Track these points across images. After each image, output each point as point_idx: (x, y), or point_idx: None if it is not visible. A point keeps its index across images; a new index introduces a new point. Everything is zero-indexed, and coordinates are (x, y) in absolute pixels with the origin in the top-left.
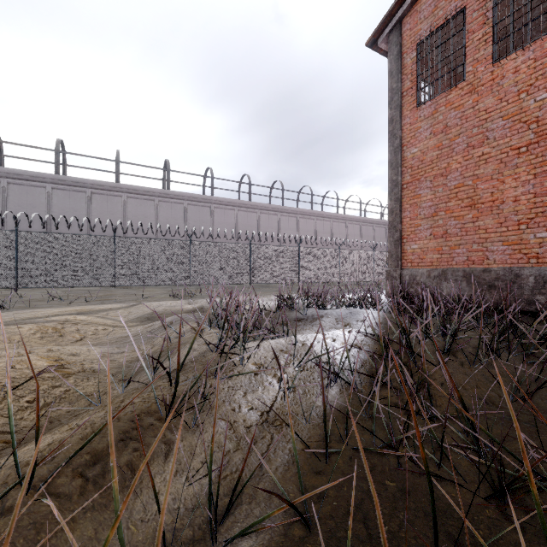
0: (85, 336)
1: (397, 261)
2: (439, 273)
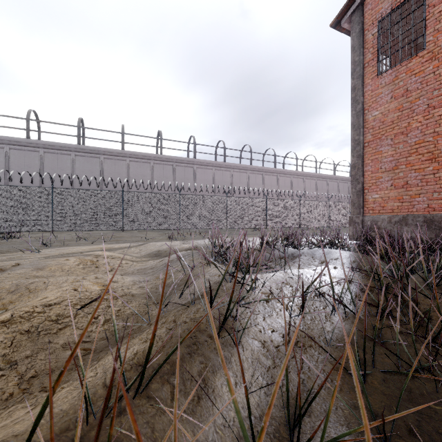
0: (113, 267)
1: (359, 209)
2: (400, 218)
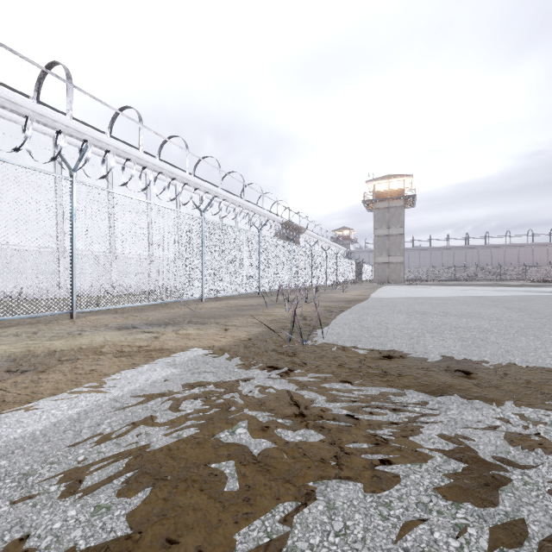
0: None
1: None
2: None
